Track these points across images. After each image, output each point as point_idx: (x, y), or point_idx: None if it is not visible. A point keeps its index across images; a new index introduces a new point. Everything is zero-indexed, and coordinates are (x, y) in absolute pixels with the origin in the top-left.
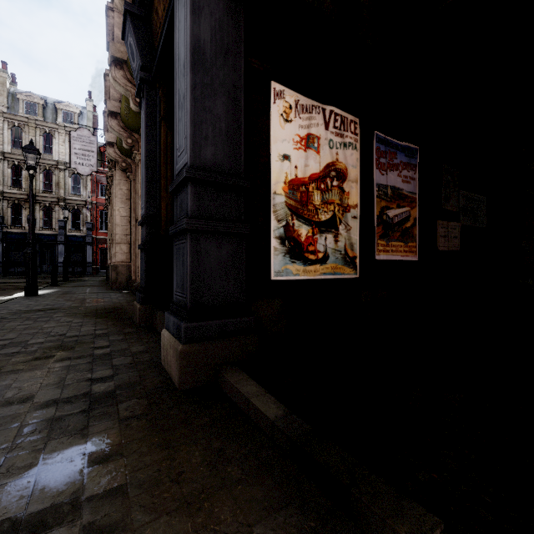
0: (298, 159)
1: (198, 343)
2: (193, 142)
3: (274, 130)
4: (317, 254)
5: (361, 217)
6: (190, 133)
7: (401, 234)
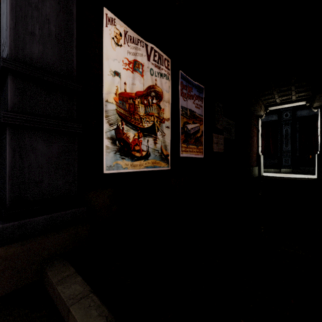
0: (127, 77)
1: (19, 242)
2: (14, 33)
3: (106, 49)
4: (141, 152)
5: (172, 127)
6: (10, 22)
7: (195, 140)
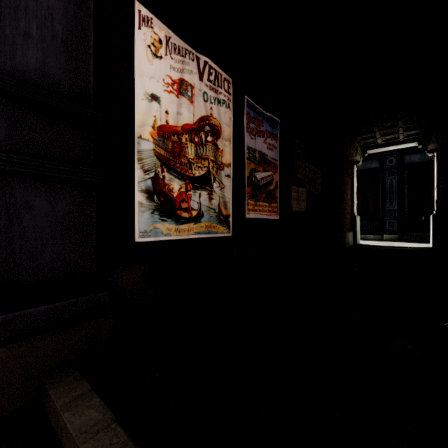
0: (169, 104)
1: (6, 346)
2: None
3: (139, 61)
4: (191, 211)
5: (234, 176)
6: None
7: (266, 195)
